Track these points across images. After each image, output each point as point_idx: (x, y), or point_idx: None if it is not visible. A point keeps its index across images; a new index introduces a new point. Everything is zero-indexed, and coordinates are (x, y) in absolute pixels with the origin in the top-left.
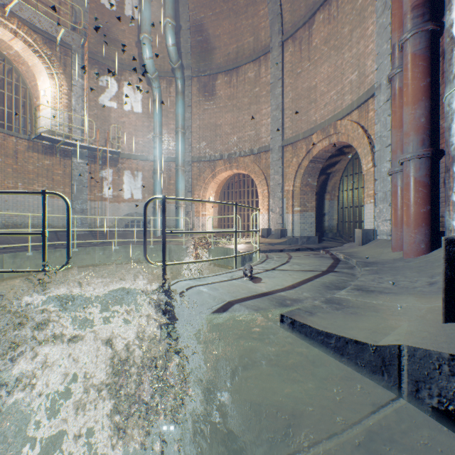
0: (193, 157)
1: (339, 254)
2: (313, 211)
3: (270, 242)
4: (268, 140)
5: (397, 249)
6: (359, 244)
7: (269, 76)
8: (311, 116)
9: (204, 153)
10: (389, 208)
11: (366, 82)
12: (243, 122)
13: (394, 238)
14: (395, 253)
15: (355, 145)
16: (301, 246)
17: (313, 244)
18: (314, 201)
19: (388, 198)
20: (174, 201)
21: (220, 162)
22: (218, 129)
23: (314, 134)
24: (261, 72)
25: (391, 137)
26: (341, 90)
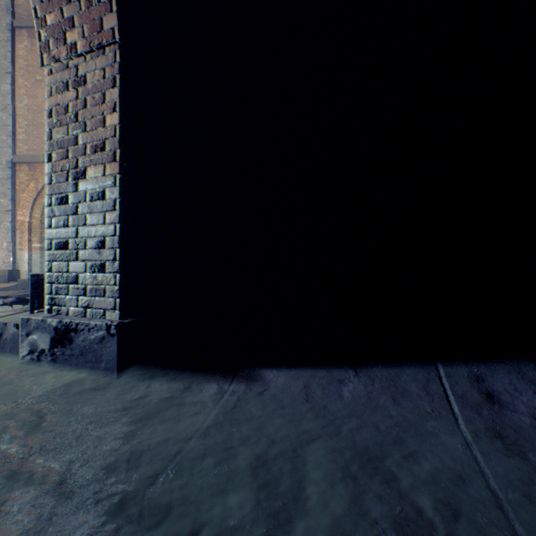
0: None
1: None
2: None
3: None
4: None
5: None
6: None
7: None
8: None
9: None
10: None
11: None
12: None
13: None
14: None
15: None
16: None
17: None
18: None
19: None
20: None
21: None
22: None
23: None
24: None
25: None
26: None
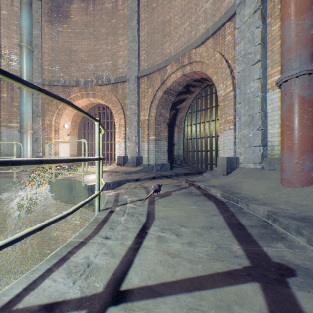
0: (44, 79)
1: (212, 190)
2: (166, 140)
3: (126, 171)
4: (125, 71)
5: (298, 185)
6: (223, 174)
7: (125, 9)
8: (166, 48)
9: (57, 77)
10: (259, 133)
11: (223, 7)
12: (100, 51)
13: (291, 168)
14: (300, 190)
15: (209, 73)
16: (156, 173)
17: (167, 171)
18: (167, 131)
19: (257, 121)
20: (19, 126)
21: (75, 88)
22: (74, 54)
23: (169, 65)
24: (118, 4)
25: (281, 34)
26: (195, 21)
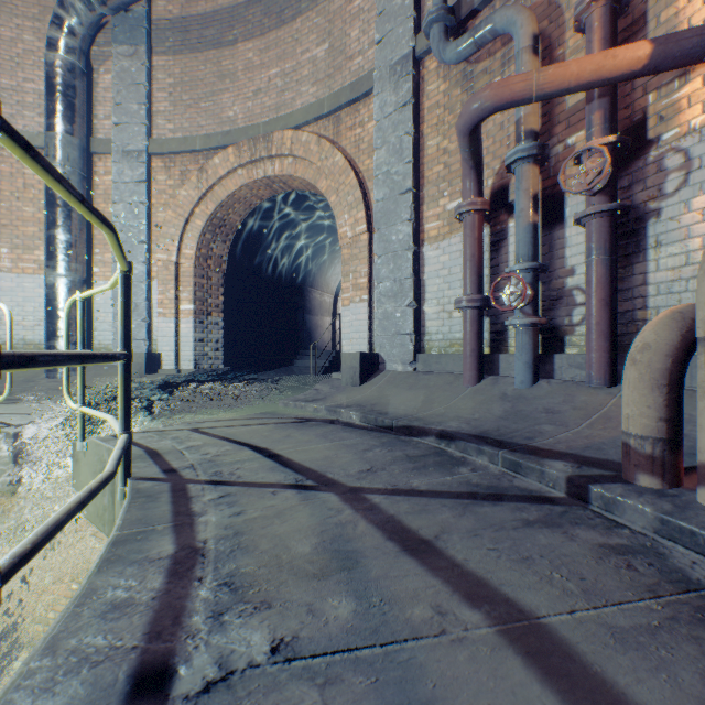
0: None
1: None
2: None
3: None
4: None
5: None
6: None
7: None
8: None
9: None
10: None
11: None
12: None
13: None
14: None
15: None
16: None
17: None
18: None
19: None
20: None
21: None
22: None
23: None
24: None
25: None
26: None
